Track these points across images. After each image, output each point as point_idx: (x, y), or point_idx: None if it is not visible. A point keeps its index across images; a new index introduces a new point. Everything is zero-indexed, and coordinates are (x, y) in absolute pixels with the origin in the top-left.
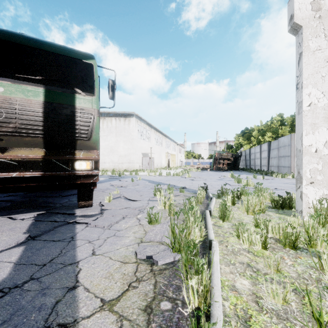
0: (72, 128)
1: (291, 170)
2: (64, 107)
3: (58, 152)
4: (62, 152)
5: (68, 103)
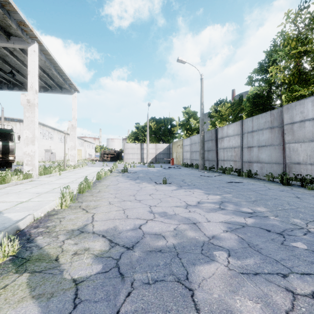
0: (9, 150)
1: (124, 160)
2: (7, 146)
3: (5, 155)
4: (6, 155)
5: (7, 145)
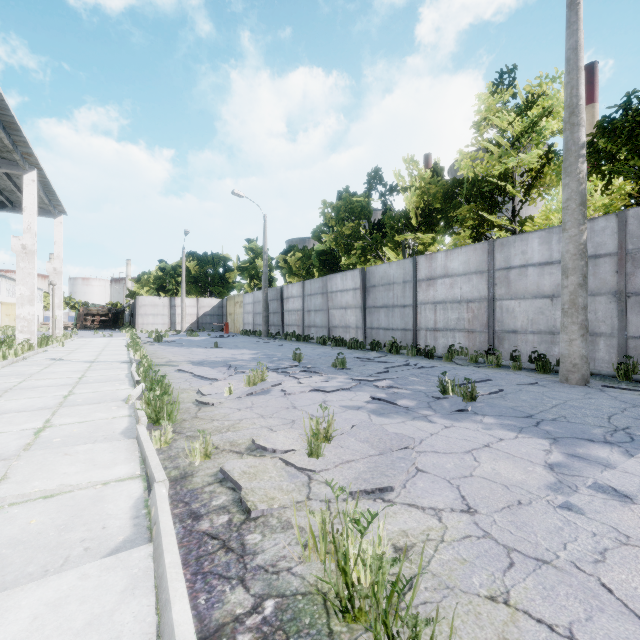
0: None
1: (137, 327)
2: None
3: None
4: None
5: None
